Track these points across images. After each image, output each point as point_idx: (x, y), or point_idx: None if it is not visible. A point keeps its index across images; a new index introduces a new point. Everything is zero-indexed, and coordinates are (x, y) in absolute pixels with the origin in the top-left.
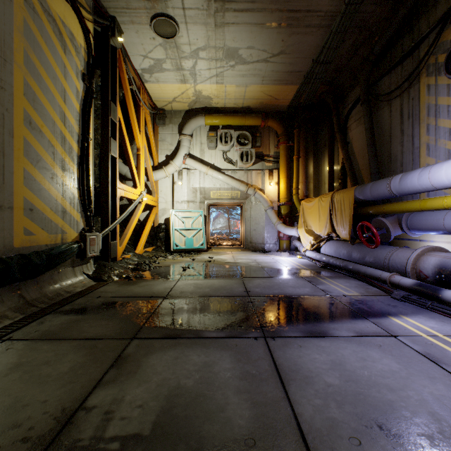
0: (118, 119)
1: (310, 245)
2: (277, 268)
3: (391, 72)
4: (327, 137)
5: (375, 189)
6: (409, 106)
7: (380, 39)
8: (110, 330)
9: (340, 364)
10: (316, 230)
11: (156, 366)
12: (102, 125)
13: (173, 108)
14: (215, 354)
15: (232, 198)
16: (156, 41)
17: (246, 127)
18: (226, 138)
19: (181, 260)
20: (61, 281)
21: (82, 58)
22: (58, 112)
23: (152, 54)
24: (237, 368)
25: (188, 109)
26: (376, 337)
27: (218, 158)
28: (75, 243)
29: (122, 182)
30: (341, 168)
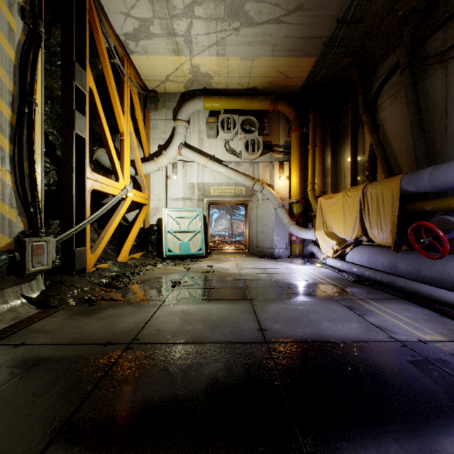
0: (90, 90)
1: (332, 251)
2: (295, 282)
3: (447, 23)
4: (348, 122)
5: (439, 176)
6: None
7: None
8: None
9: None
10: (340, 232)
11: None
12: (63, 93)
13: (167, 90)
14: None
15: (235, 195)
16: None
17: (252, 112)
18: (229, 124)
19: (173, 270)
20: None
21: None
22: None
23: (135, 11)
24: None
25: (184, 91)
26: None
27: (219, 148)
28: (4, 253)
29: (108, 177)
30: (369, 156)
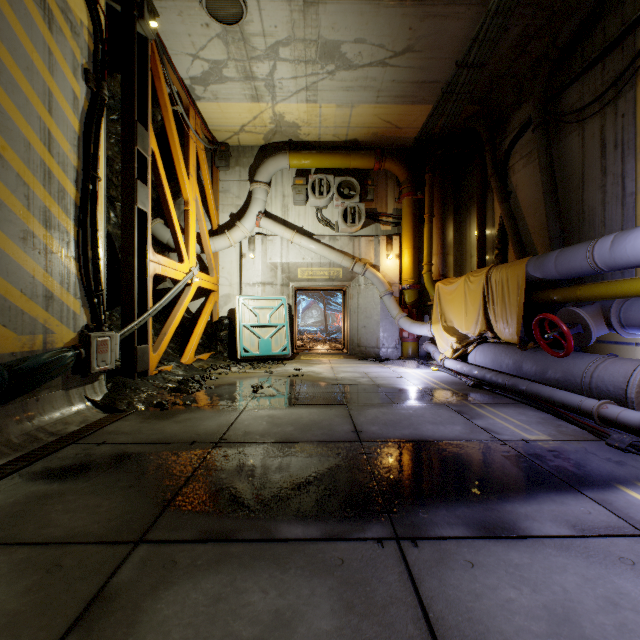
0: (151, 152)
1: (451, 351)
2: (402, 387)
3: (584, 75)
4: (475, 185)
5: (564, 261)
6: (616, 127)
7: (569, 21)
8: (101, 519)
9: (568, 620)
10: (461, 327)
11: (169, 626)
12: (123, 160)
13: (241, 143)
14: (300, 588)
15: (330, 278)
16: (210, 30)
17: (351, 171)
18: (321, 187)
19: (251, 374)
20: (42, 414)
21: (85, 44)
22: (36, 128)
23: (206, 52)
24: (347, 631)
25: (264, 144)
26: (616, 540)
27: (309, 218)
28: (70, 349)
29: (164, 255)
30: (498, 231)
